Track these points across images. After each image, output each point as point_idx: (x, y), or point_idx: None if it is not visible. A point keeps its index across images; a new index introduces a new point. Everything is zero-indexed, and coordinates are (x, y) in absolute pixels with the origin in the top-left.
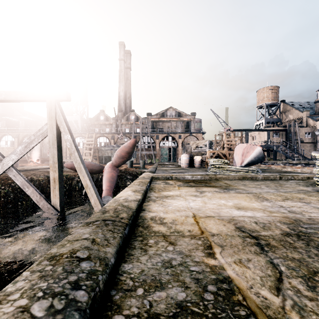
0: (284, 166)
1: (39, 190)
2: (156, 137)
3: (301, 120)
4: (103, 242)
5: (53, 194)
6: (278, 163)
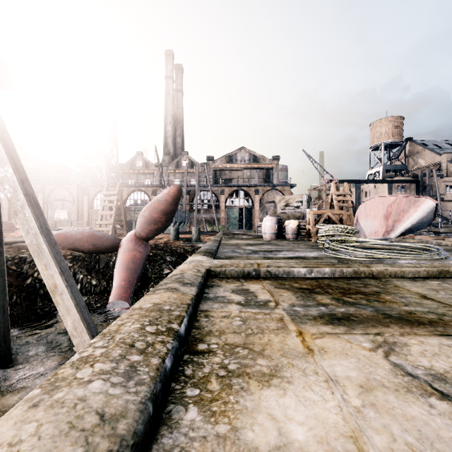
0: (438, 238)
1: None
2: (221, 192)
3: (438, 167)
4: None
5: None
6: (418, 232)
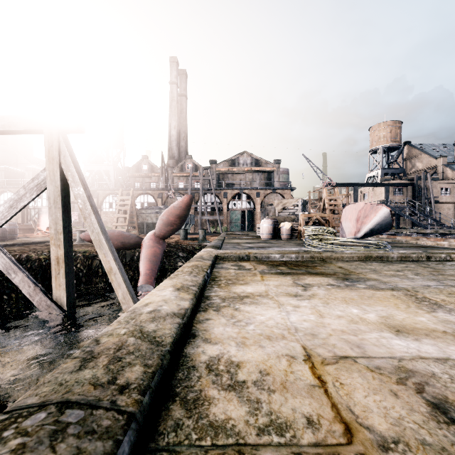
0: (416, 238)
1: (39, 276)
2: (224, 195)
3: (434, 171)
4: None
5: (56, 283)
6: (405, 233)
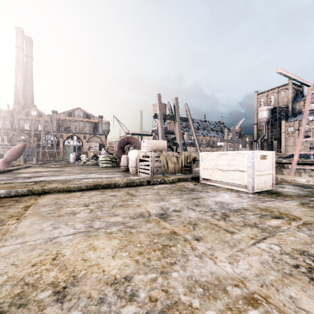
0: None
1: None
2: (60, 136)
3: None
4: (0, 170)
5: None
6: None
